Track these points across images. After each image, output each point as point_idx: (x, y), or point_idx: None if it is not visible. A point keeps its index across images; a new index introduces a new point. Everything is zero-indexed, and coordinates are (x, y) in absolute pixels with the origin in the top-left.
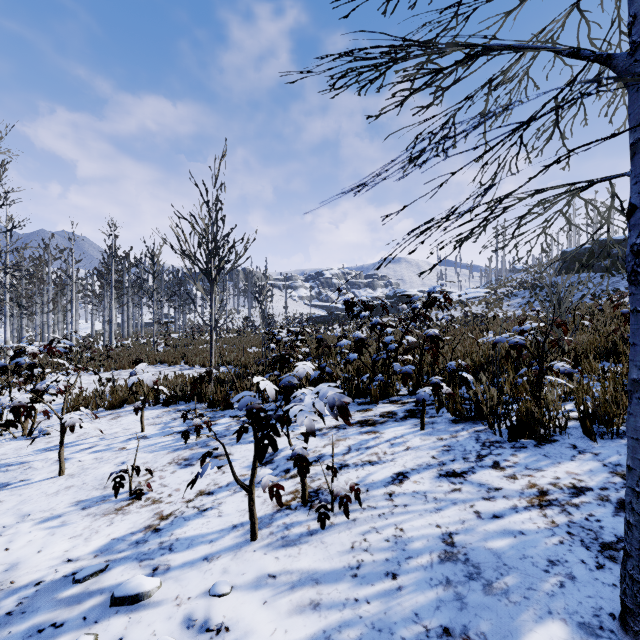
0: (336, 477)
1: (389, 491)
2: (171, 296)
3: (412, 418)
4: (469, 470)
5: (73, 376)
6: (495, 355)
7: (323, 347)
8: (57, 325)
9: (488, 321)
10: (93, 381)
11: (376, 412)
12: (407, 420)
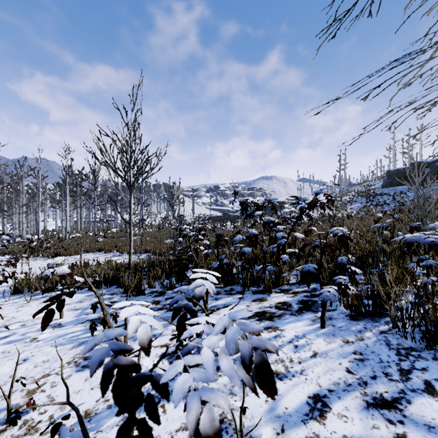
0: (244, 415)
1: (311, 434)
2: (108, 201)
3: (307, 311)
4: (401, 396)
5: (32, 261)
6: (375, 249)
7: (221, 241)
8: (30, 222)
9: (343, 219)
10: (39, 267)
11: (271, 302)
12: (303, 314)
